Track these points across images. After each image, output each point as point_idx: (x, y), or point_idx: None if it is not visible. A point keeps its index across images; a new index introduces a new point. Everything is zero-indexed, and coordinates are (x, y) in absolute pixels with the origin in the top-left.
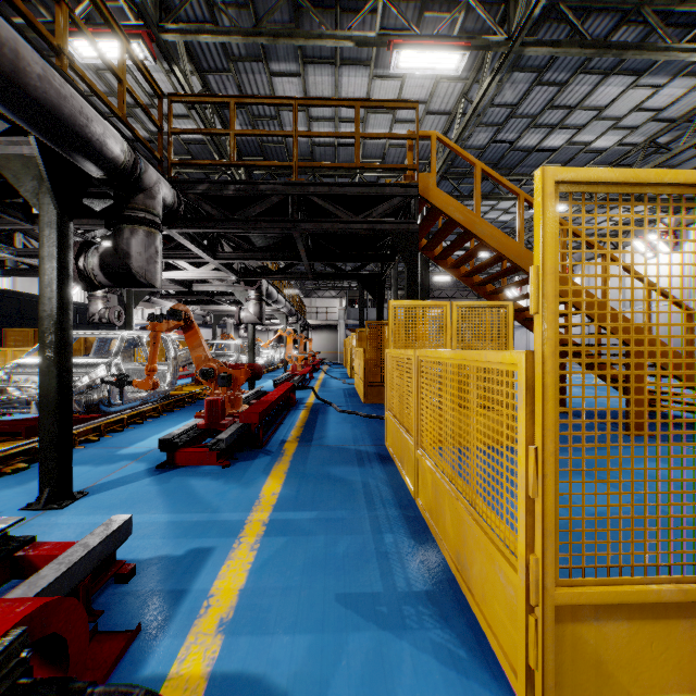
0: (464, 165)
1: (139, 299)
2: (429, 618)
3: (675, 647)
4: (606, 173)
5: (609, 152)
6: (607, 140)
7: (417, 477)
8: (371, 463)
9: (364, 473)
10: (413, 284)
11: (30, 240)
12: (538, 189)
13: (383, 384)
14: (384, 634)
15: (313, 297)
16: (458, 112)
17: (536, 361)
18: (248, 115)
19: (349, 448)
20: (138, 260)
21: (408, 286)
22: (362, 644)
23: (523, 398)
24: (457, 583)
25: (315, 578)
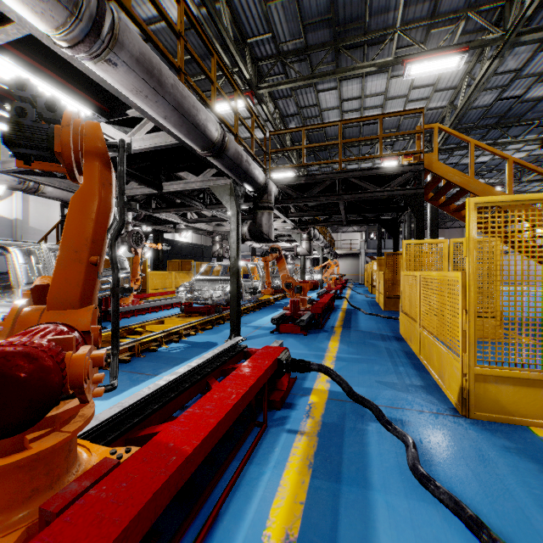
0: (471, 121)
1: None
2: (421, 392)
3: (538, 400)
4: (499, 198)
5: None
6: None
7: (419, 344)
8: (390, 340)
9: (386, 344)
10: (420, 229)
11: (192, 214)
12: (467, 206)
13: (398, 297)
14: (399, 392)
15: (339, 232)
16: (462, 87)
17: (466, 275)
18: (301, 118)
19: (375, 333)
20: (265, 227)
21: (416, 230)
22: (389, 393)
23: (460, 290)
24: (438, 385)
25: (364, 375)
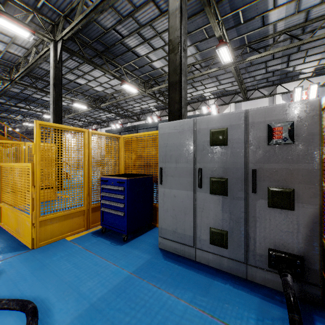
0: (12, 95)
1: None
2: None
3: None
4: None
5: (66, 106)
6: (63, 103)
7: None
8: None
9: None
10: None
11: None
12: None
13: None
14: None
15: None
16: (1, 83)
17: None
18: None
19: None
20: None
21: None
22: None
23: None
24: None
25: None
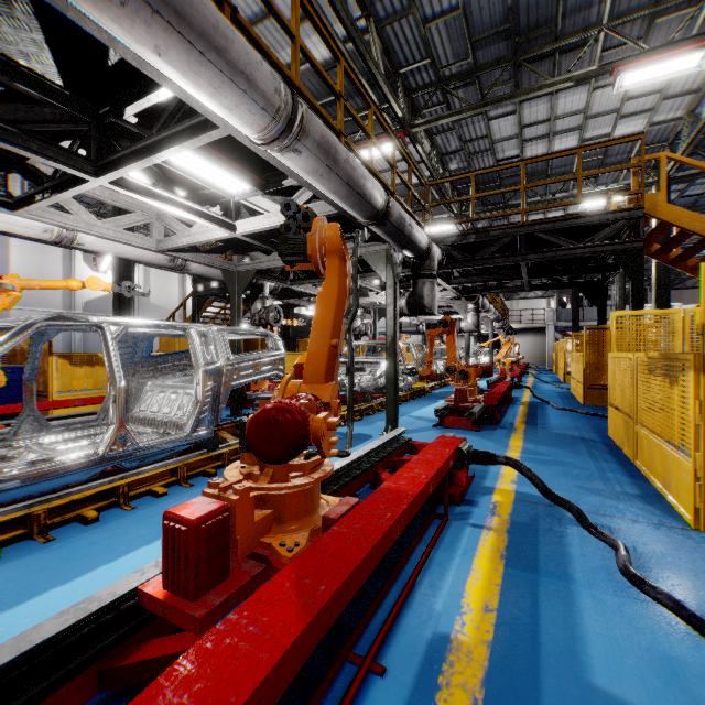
0: None
1: (381, 316)
2: (636, 501)
3: None
4: None
5: None
6: None
7: (635, 446)
8: (593, 442)
9: (588, 446)
10: (638, 295)
11: None
12: (699, 273)
13: (605, 387)
14: (606, 499)
15: (515, 299)
16: None
17: (698, 358)
18: (465, 155)
19: (572, 432)
20: (427, 299)
21: (632, 297)
22: (593, 499)
23: (690, 376)
24: (661, 495)
25: (560, 478)
